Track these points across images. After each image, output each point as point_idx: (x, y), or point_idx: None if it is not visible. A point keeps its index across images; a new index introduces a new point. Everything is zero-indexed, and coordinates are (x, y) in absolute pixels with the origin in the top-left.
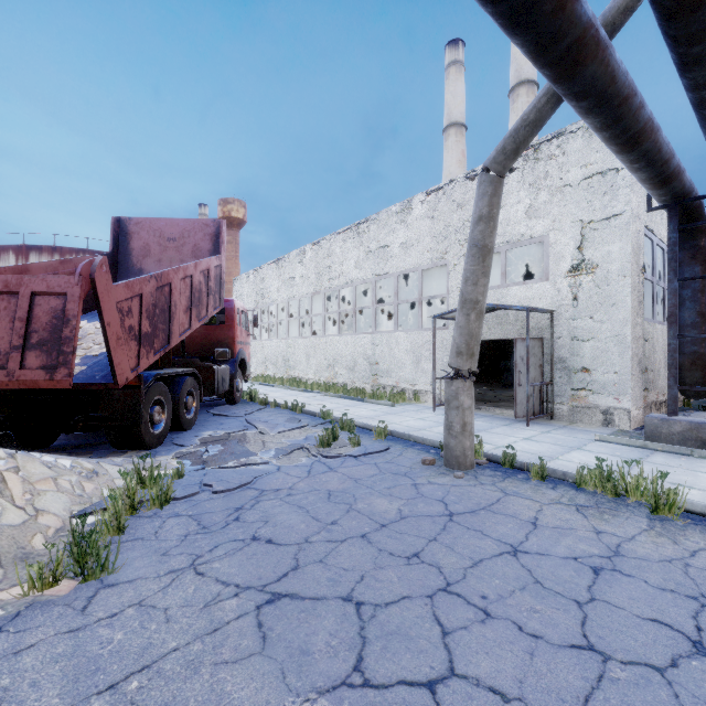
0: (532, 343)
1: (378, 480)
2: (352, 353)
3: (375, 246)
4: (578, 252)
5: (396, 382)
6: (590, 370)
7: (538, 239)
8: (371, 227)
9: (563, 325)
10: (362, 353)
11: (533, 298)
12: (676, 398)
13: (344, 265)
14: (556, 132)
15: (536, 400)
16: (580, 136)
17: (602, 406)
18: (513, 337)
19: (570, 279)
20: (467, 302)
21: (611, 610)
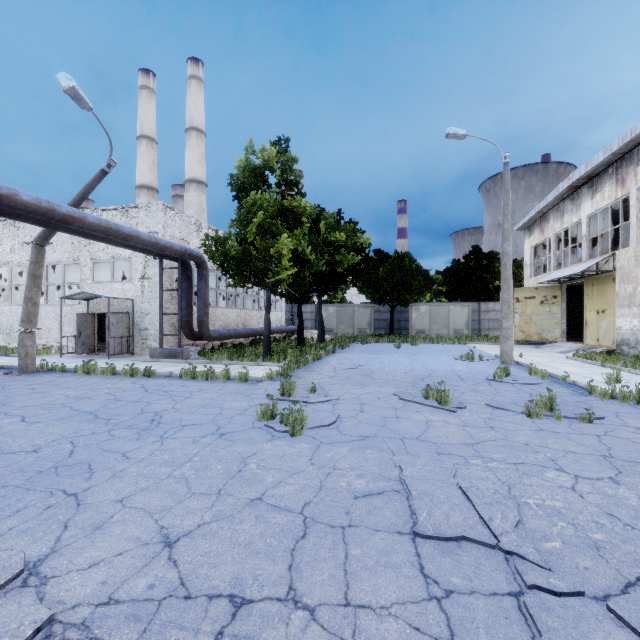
0: (121, 315)
1: None
2: (8, 321)
3: (29, 240)
4: (144, 269)
5: (46, 341)
6: (149, 329)
7: (128, 259)
8: (25, 224)
9: (138, 306)
10: (18, 321)
11: (126, 291)
12: (162, 340)
13: (1, 248)
14: (135, 205)
15: (125, 346)
16: (145, 211)
17: (153, 346)
18: (116, 311)
19: (141, 283)
20: (27, 298)
21: (19, 388)
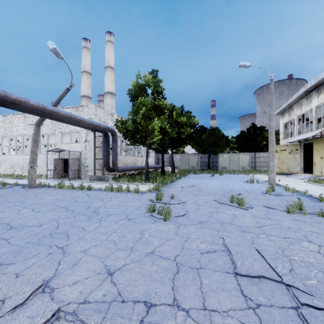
0: (75, 159)
1: (4, 191)
2: (22, 162)
3: (32, 123)
4: (86, 137)
5: (39, 172)
6: (88, 166)
7: (78, 132)
8: (30, 115)
9: (83, 155)
10: (26, 162)
11: (77, 147)
12: (95, 171)
13: (18, 127)
14: (82, 105)
15: (77, 175)
16: (86, 108)
17: (90, 175)
18: (73, 157)
19: (85, 143)
20: (32, 151)
21: (29, 195)
